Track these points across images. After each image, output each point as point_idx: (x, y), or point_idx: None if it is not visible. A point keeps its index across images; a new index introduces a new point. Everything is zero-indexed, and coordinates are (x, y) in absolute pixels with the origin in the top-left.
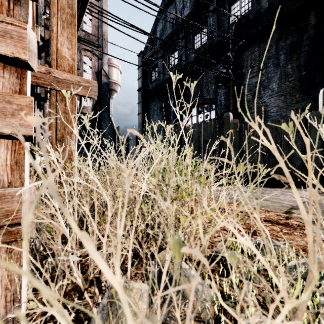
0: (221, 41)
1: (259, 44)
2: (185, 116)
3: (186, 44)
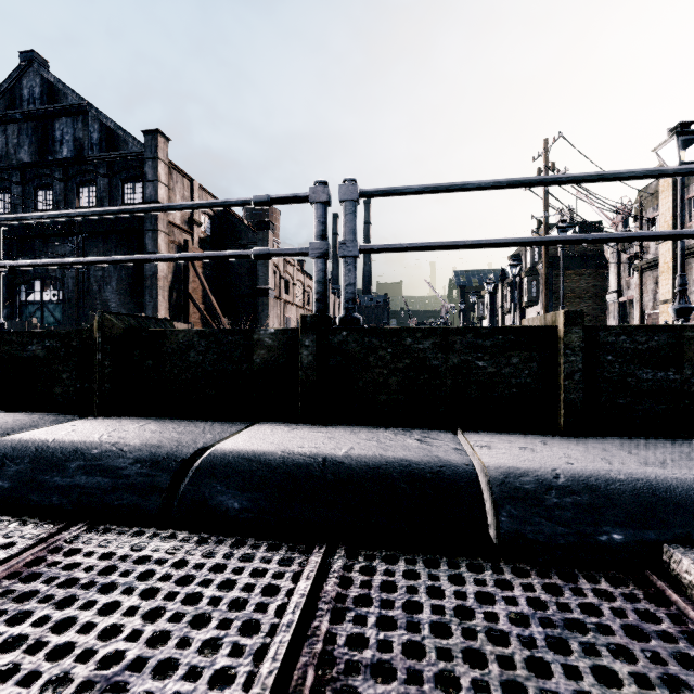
0: (69, 221)
1: (104, 242)
2: (25, 288)
3: (25, 195)
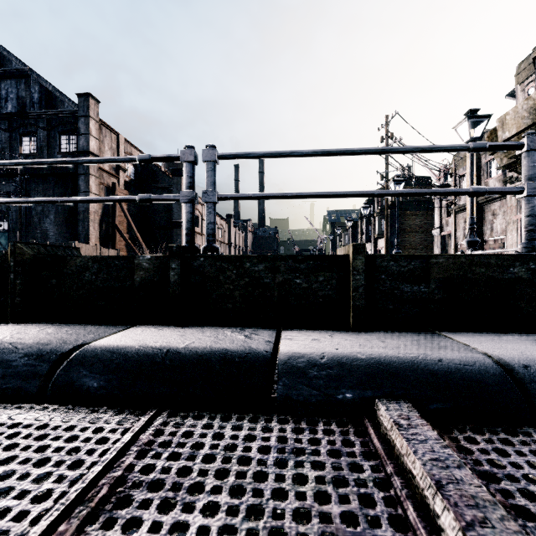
0: None
1: (43, 183)
2: None
3: None
